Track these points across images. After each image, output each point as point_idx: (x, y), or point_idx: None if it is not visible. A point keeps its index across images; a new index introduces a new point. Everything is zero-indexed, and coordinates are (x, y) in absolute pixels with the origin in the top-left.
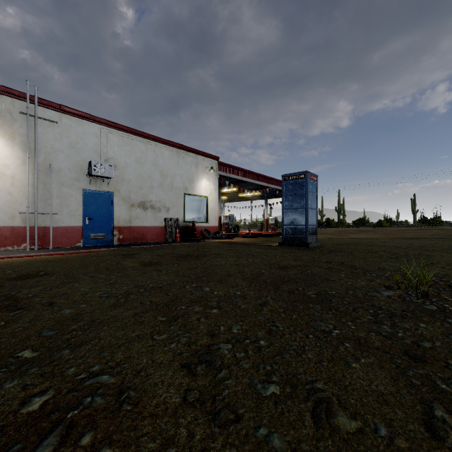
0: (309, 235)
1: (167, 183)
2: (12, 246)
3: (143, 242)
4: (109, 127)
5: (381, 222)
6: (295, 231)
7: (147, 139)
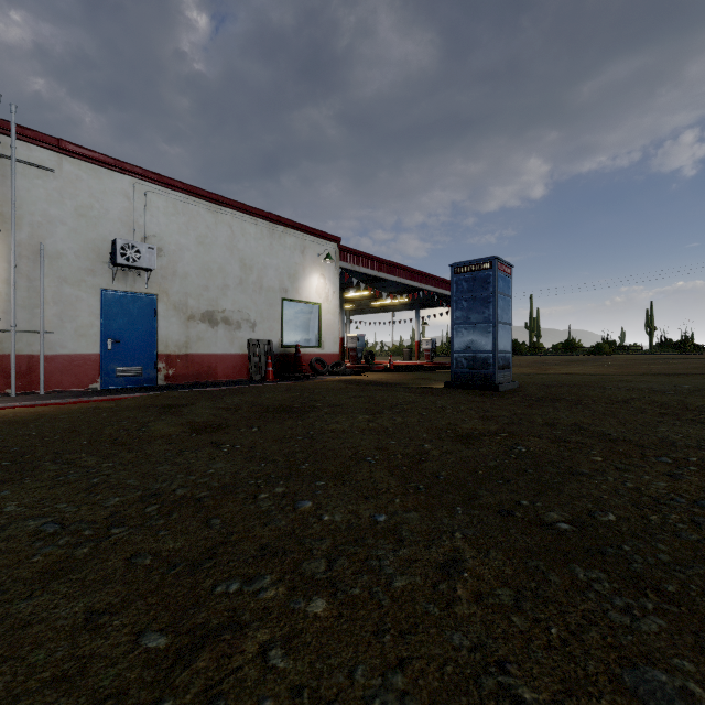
0: (499, 370)
1: (252, 281)
2: None
3: (209, 381)
4: (149, 182)
5: (601, 346)
6: (474, 362)
7: (218, 205)
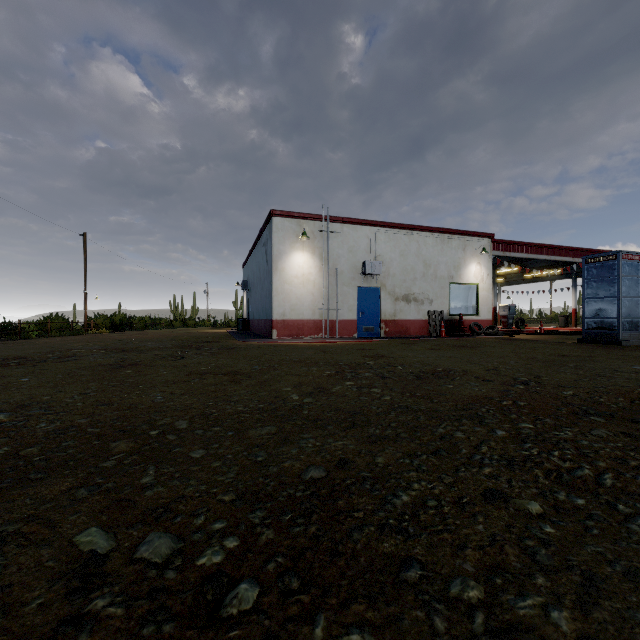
0: (624, 330)
1: (430, 274)
2: (314, 335)
3: (406, 336)
4: (377, 227)
5: None
6: (601, 325)
7: (411, 230)
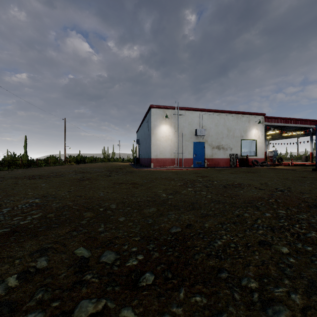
0: None
1: (231, 135)
2: (171, 166)
3: (218, 166)
4: (203, 111)
5: None
6: None
7: (220, 113)
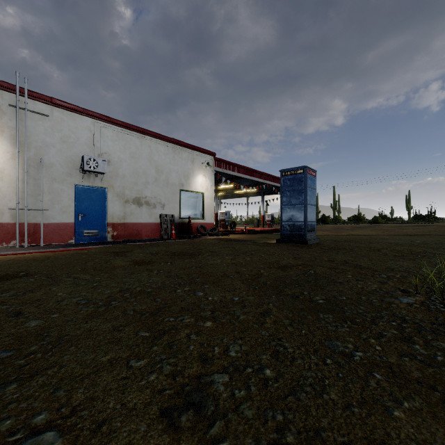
0: (308, 232)
1: (163, 179)
2: (0, 244)
3: (137, 239)
4: (102, 121)
5: (377, 218)
6: (293, 227)
7: (142, 134)
